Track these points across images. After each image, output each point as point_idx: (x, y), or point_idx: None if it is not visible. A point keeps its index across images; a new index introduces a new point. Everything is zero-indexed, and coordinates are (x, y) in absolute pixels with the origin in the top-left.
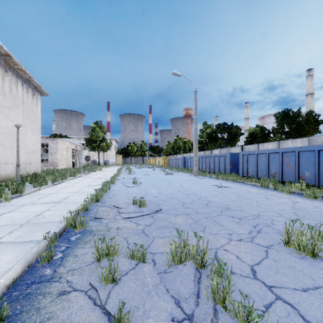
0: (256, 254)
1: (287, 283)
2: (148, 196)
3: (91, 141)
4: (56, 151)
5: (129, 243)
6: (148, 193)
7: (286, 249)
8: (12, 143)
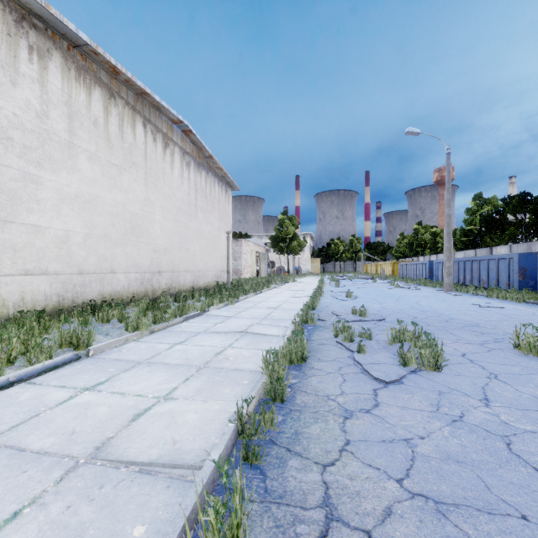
0: (476, 350)
1: (489, 361)
2: (369, 309)
3: (277, 239)
4: (240, 255)
5: (356, 334)
6: (368, 307)
7: (515, 351)
8: (211, 249)
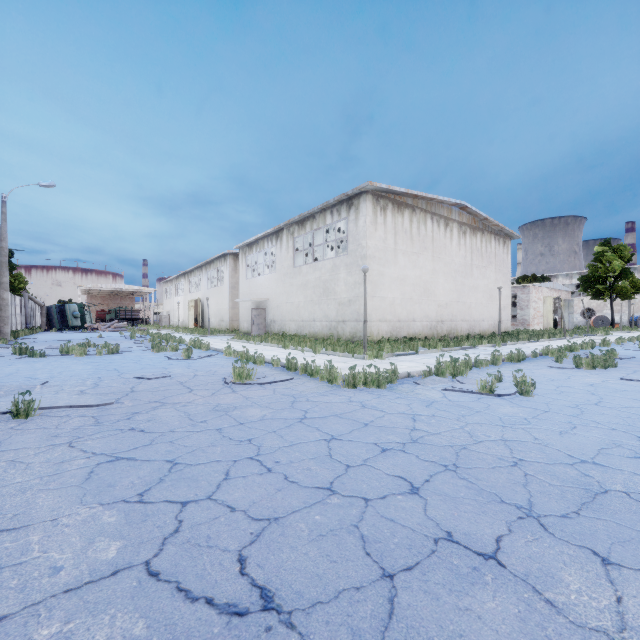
0: None
1: None
2: (637, 355)
3: (592, 280)
4: (528, 304)
5: None
6: None
7: None
8: (487, 301)
